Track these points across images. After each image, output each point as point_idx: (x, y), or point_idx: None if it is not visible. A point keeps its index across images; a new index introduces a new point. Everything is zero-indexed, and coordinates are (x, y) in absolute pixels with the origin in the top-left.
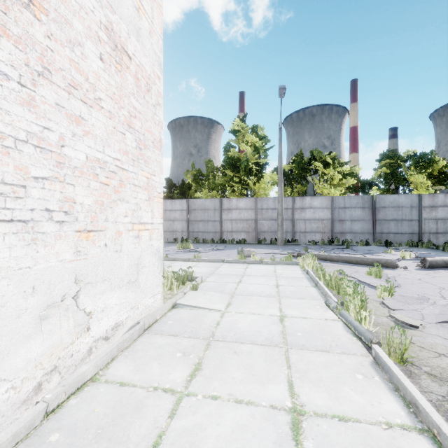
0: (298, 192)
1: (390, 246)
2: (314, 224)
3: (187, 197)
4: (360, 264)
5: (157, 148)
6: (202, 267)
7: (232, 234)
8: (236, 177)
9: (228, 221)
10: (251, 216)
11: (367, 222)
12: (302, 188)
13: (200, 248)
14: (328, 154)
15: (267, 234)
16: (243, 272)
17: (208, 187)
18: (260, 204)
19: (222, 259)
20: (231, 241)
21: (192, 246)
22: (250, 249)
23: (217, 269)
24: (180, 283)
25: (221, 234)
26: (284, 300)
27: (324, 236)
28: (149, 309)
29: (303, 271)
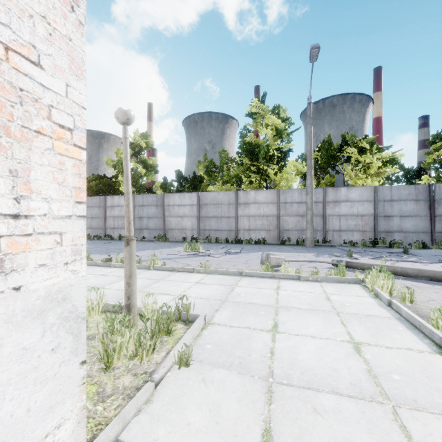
0: (325, 184)
1: None
2: (351, 221)
3: (198, 190)
4: None
5: None
6: (210, 284)
7: (249, 232)
8: (254, 166)
9: (245, 217)
10: (272, 211)
11: (423, 219)
12: (330, 179)
13: (211, 250)
14: (363, 138)
15: (292, 232)
16: (276, 299)
17: (222, 180)
18: (283, 197)
19: (240, 270)
20: (248, 240)
21: (201, 247)
22: (279, 256)
23: (232, 289)
24: (163, 330)
25: (237, 232)
26: (415, 425)
27: (364, 235)
28: None
29: (377, 300)
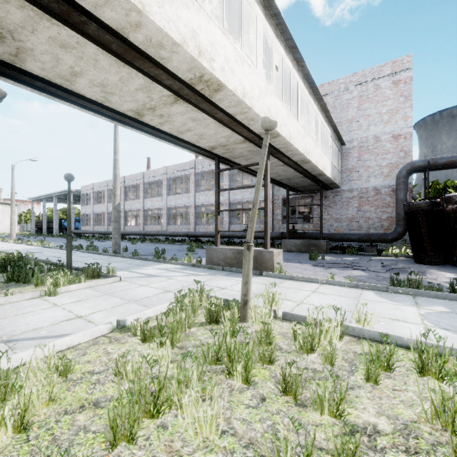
0: None
1: None
2: None
3: None
4: None
5: None
6: None
7: None
8: None
9: None
10: None
11: None
12: None
13: None
14: None
15: None
16: None
17: None
18: None
19: None
20: None
21: None
22: None
23: None
24: None
25: None
26: None
27: None
28: None
29: None
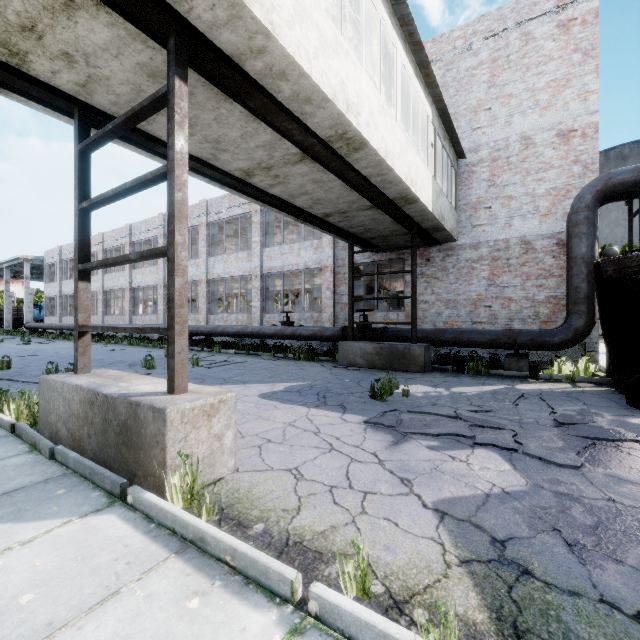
0: None
1: None
2: None
3: None
4: None
5: None
6: None
7: None
8: None
9: None
10: None
11: None
12: None
13: None
14: None
15: None
16: None
17: None
18: None
19: None
20: None
21: None
22: None
23: None
24: None
25: None
26: None
27: None
28: None
29: None
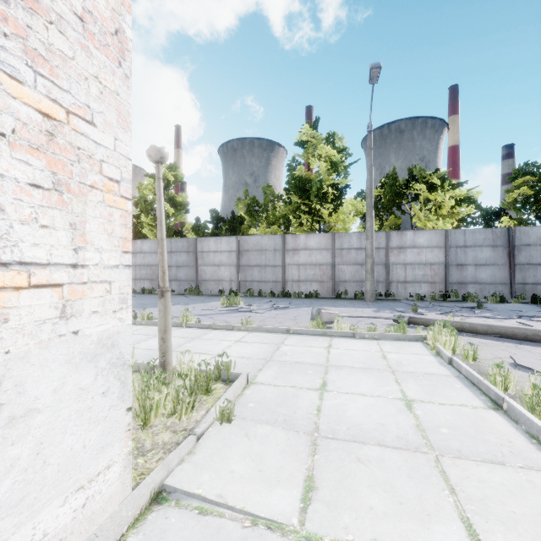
0: (390, 227)
1: (540, 304)
2: (419, 270)
3: (238, 234)
4: (531, 342)
5: (105, 48)
6: (253, 342)
7: (298, 284)
8: (305, 205)
9: (294, 266)
10: (326, 259)
11: (501, 268)
12: (395, 221)
13: (254, 304)
14: (434, 172)
15: (349, 284)
16: (326, 358)
17: (267, 221)
18: (338, 242)
19: (287, 327)
20: (298, 294)
21: (241, 301)
22: (332, 311)
23: (278, 348)
24: (201, 390)
25: (284, 284)
26: (454, 470)
27: (434, 287)
28: (59, 540)
29: (438, 358)
